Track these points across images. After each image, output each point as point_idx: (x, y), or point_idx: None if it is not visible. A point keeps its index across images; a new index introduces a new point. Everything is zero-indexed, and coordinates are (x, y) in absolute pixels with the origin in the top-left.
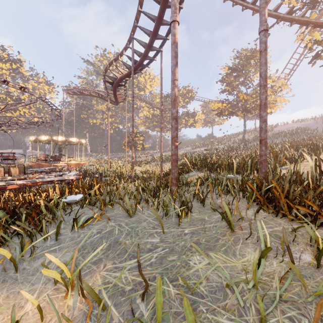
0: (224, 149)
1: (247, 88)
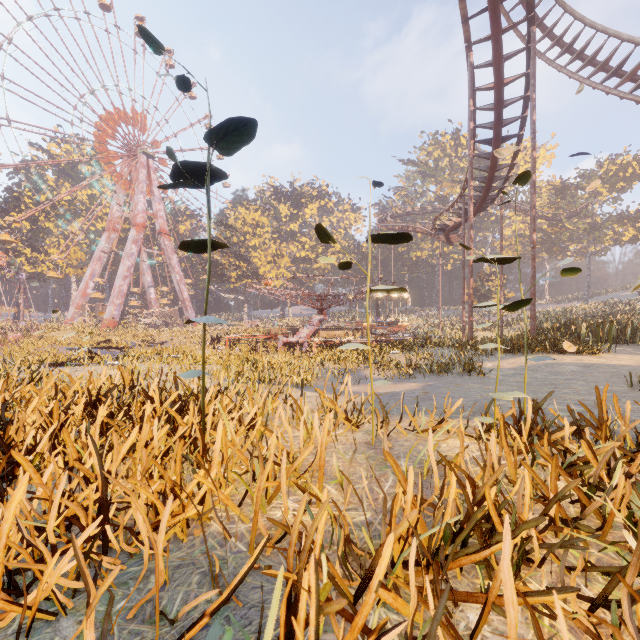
0: None
1: None
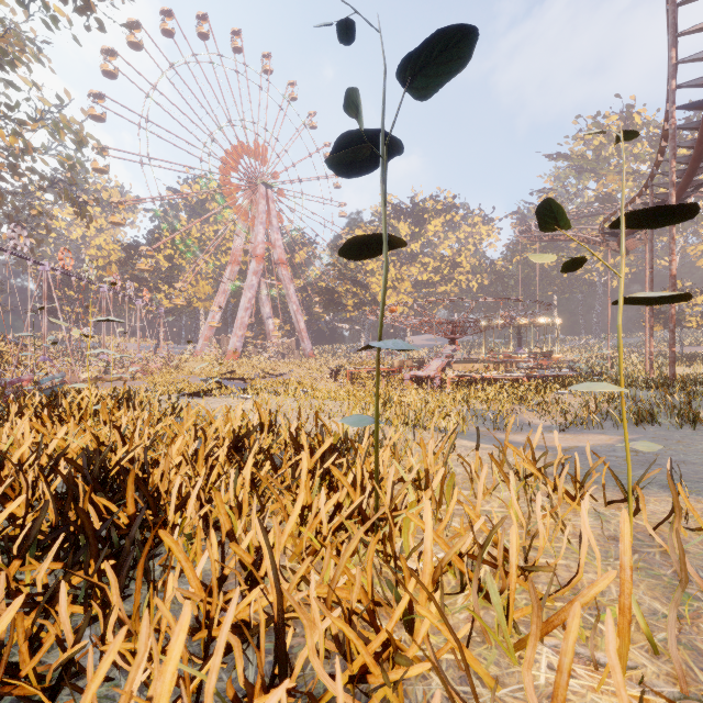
0: None
1: None
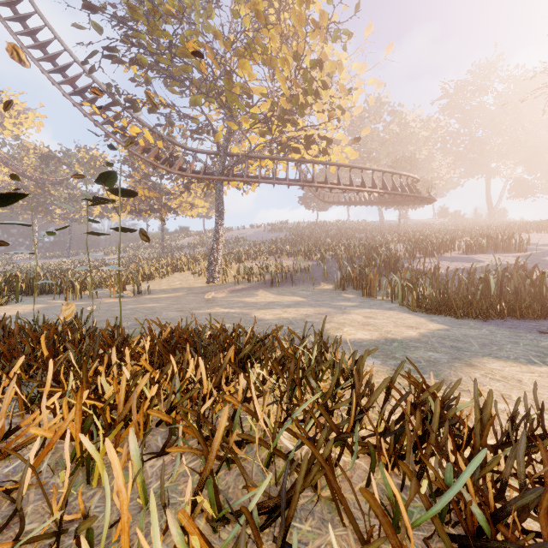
0: (133, 259)
1: (166, 179)
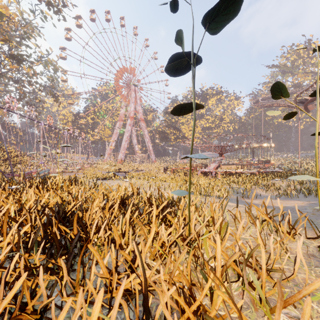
0: None
1: None
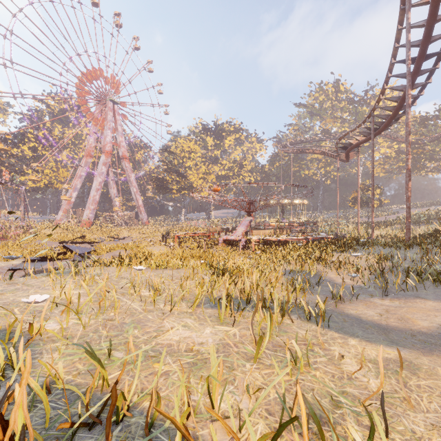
0: None
1: None
